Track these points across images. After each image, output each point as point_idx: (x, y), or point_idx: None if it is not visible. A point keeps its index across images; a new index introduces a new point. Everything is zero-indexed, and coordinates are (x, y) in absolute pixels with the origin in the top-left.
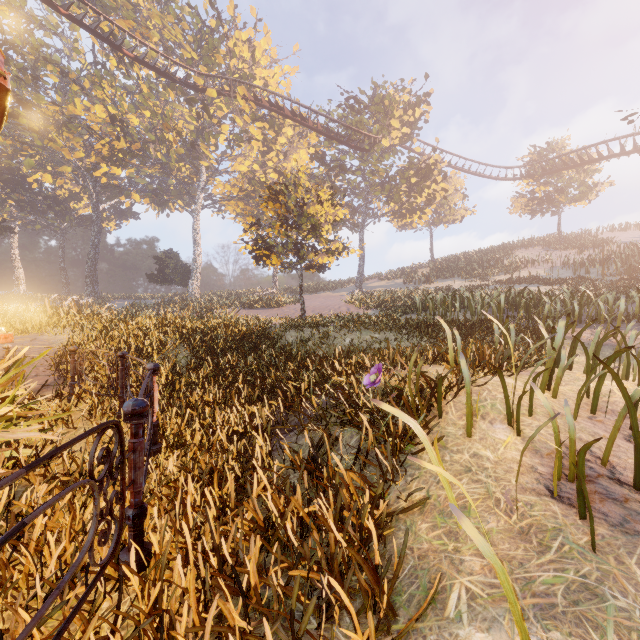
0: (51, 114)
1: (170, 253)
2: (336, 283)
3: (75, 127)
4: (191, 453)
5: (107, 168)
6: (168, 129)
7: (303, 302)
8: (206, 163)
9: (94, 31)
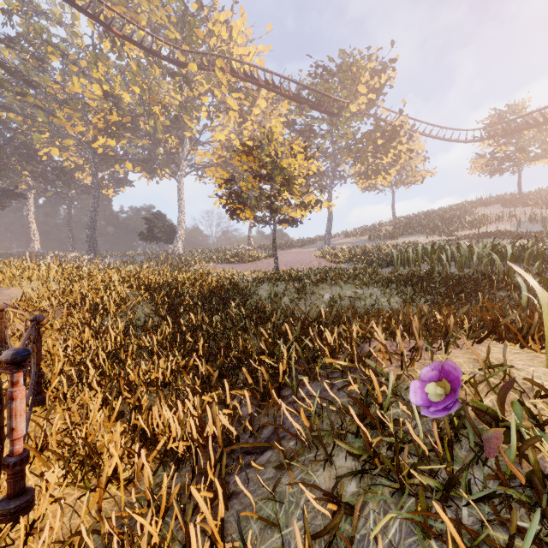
0: (53, 92)
1: (157, 214)
2: (305, 240)
3: (74, 103)
4: (97, 493)
5: (103, 140)
6: (154, 102)
7: (276, 256)
8: (189, 133)
9: (86, 11)
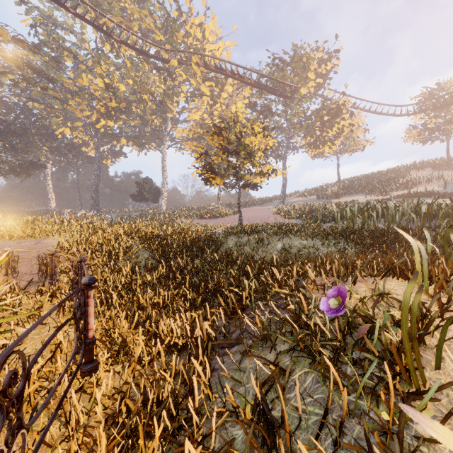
0: (67, 86)
1: (146, 180)
2: (264, 199)
3: (83, 94)
4: (131, 367)
5: (104, 122)
6: (144, 91)
7: (240, 213)
8: (170, 115)
9: (93, 24)
